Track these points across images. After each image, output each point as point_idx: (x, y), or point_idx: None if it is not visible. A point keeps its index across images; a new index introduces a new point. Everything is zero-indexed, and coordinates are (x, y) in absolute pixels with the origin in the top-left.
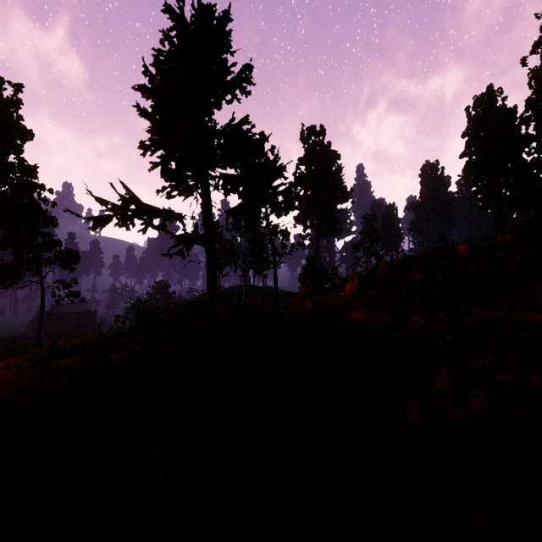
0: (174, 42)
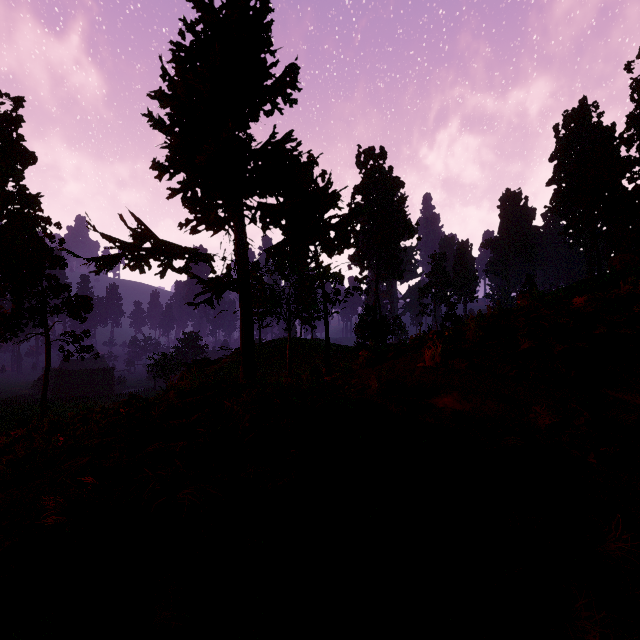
0: (198, 35)
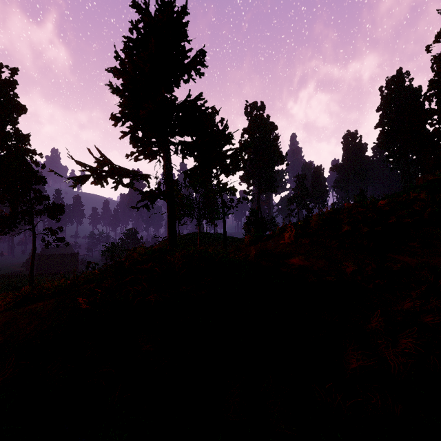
0: (140, 31)
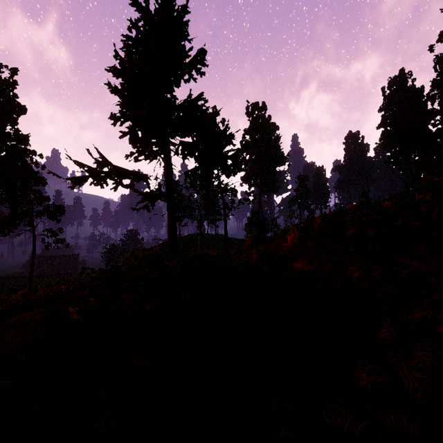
0: (140, 30)
